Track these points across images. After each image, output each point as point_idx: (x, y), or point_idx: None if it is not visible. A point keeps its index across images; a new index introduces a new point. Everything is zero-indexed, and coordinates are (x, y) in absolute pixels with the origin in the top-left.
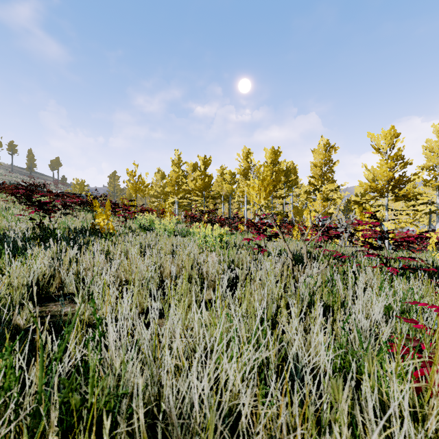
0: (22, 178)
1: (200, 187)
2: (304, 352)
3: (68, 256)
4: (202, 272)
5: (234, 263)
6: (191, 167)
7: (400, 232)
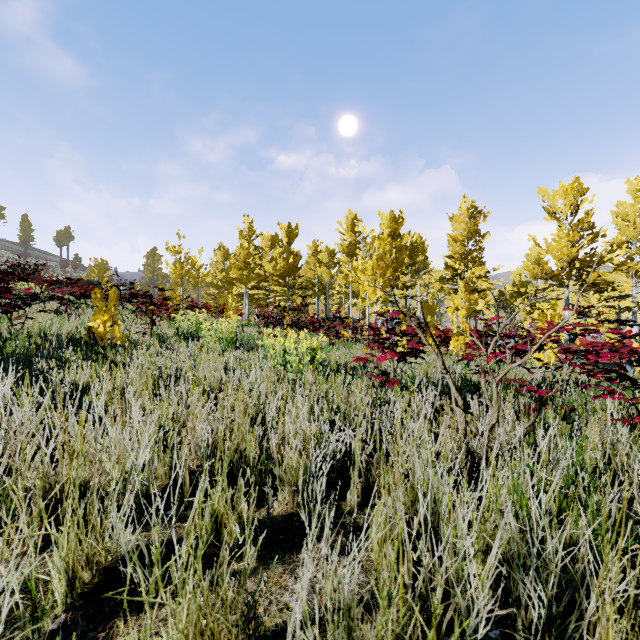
0: (12, 257)
1: (282, 271)
2: None
3: None
4: None
5: (340, 412)
6: (268, 241)
7: None
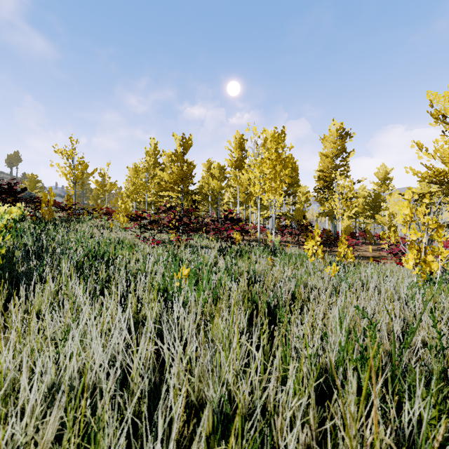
0: None
1: (176, 178)
2: None
3: None
4: None
5: None
6: (168, 158)
7: None
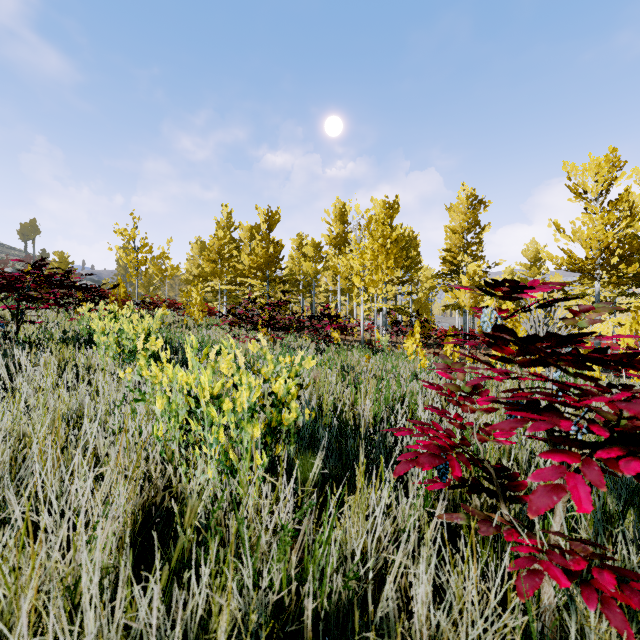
0: None
1: (260, 262)
2: None
3: None
4: None
5: None
6: (247, 232)
7: None
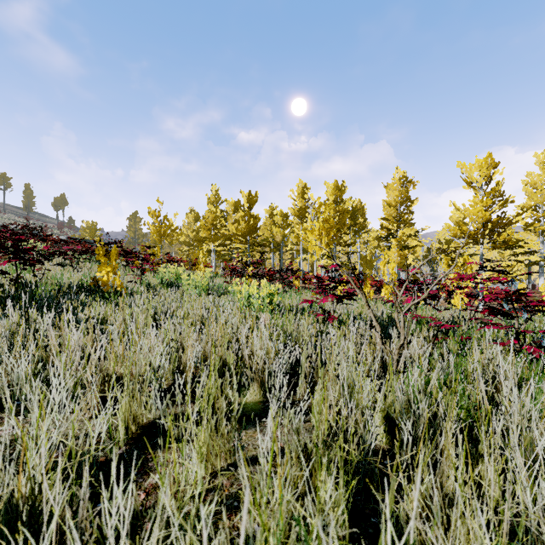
0: (17, 219)
1: (244, 231)
2: (444, 543)
3: (31, 332)
4: (243, 355)
5: (292, 338)
6: (231, 206)
7: (537, 293)
